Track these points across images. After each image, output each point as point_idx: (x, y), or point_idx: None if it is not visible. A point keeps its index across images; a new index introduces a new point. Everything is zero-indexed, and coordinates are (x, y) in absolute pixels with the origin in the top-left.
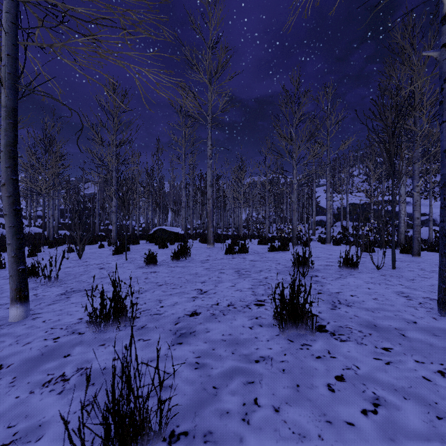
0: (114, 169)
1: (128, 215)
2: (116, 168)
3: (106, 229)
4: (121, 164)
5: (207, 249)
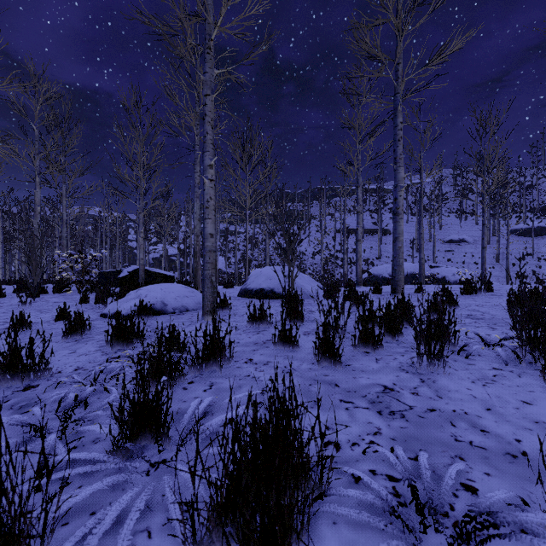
0: None
1: None
2: None
3: None
4: None
5: None
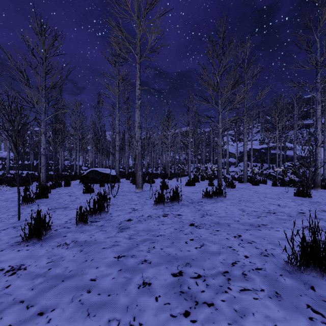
0: (43, 111)
1: (23, 158)
2: (45, 110)
3: (56, 169)
4: (52, 107)
5: (134, 195)
